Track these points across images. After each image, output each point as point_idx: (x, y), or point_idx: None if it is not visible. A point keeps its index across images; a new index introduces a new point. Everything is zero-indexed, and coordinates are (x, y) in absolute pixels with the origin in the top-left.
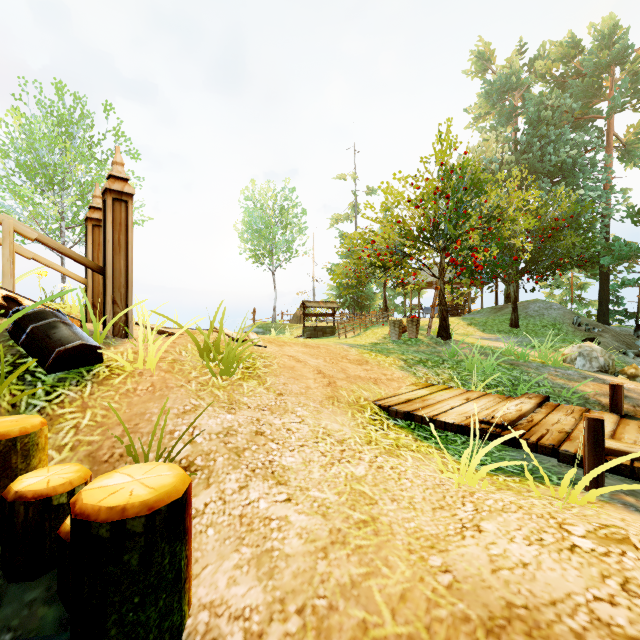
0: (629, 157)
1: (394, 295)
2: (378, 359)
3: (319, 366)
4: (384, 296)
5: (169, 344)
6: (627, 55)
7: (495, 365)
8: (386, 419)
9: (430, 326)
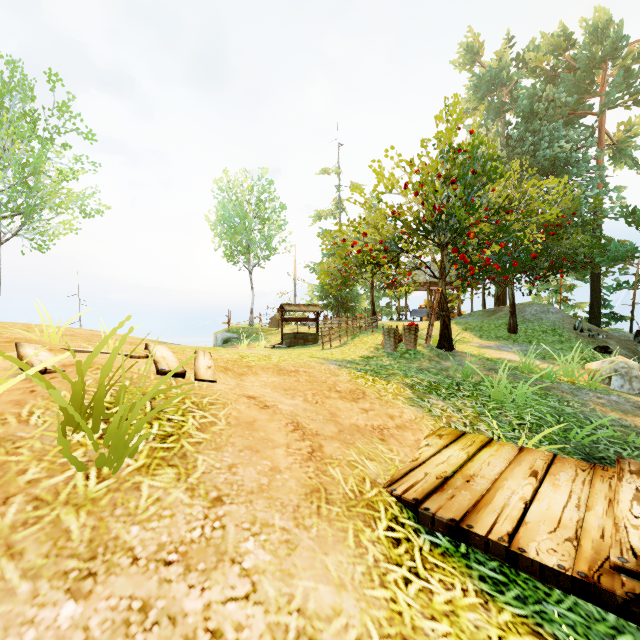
0: (620, 155)
1: (379, 296)
2: (377, 387)
3: (296, 413)
4: (372, 298)
5: (17, 396)
6: (621, 48)
7: (529, 393)
8: (415, 533)
9: (430, 335)
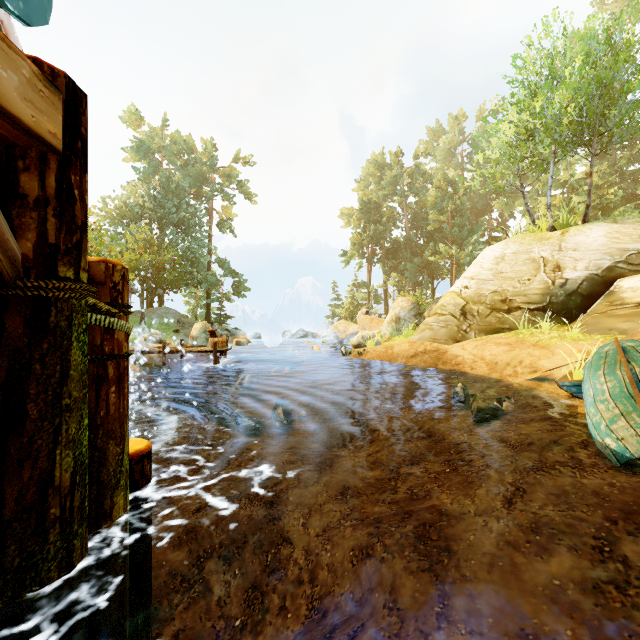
0: (221, 226)
1: None
2: None
3: None
4: None
5: None
6: (216, 169)
7: None
8: None
9: None
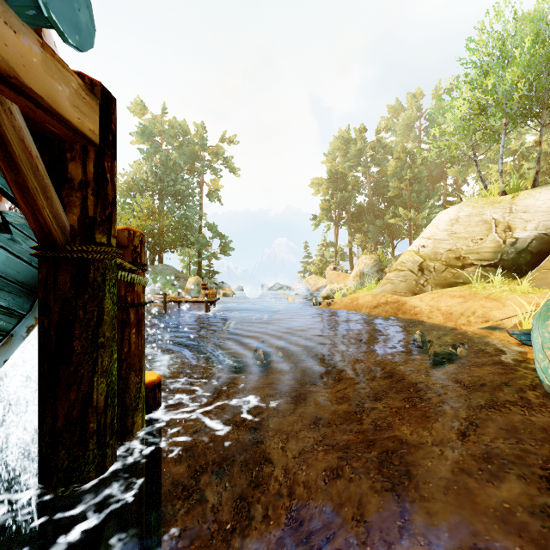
0: (210, 195)
1: None
2: None
3: None
4: None
5: None
6: (206, 148)
7: None
8: None
9: None
